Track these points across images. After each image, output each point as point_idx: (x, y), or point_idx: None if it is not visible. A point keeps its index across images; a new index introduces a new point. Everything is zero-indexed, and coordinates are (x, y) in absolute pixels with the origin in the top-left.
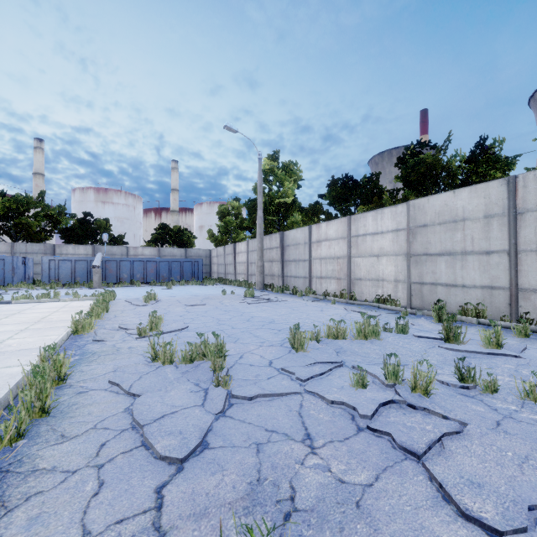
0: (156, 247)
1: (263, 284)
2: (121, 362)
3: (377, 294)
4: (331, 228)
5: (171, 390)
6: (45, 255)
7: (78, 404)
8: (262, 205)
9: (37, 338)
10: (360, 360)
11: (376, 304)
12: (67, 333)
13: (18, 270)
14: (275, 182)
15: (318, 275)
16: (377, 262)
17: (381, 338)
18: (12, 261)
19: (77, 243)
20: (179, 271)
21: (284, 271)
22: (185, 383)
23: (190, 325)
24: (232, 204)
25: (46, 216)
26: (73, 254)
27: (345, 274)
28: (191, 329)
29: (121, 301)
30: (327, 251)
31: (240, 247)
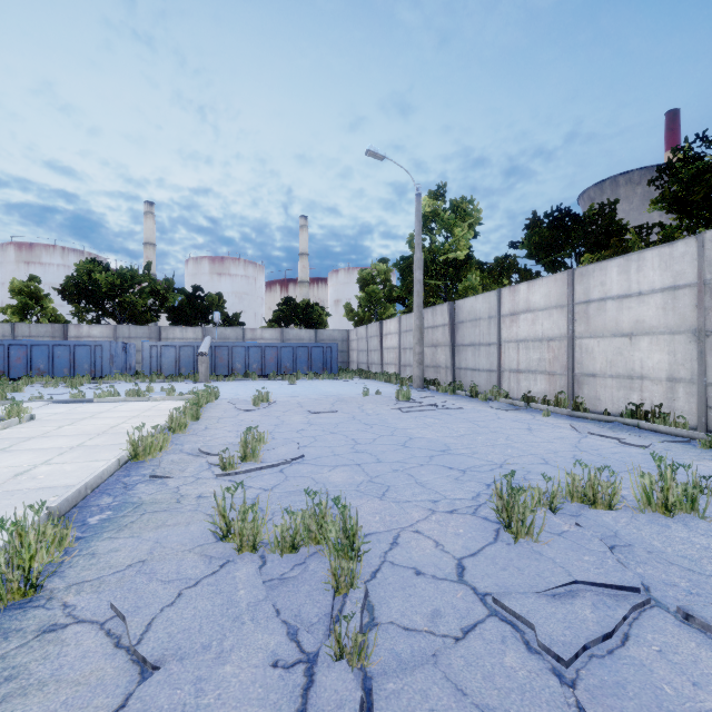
0: (278, 329)
1: (422, 380)
2: (168, 536)
3: (631, 403)
4: (536, 292)
5: (231, 651)
6: (150, 340)
7: (19, 676)
8: (421, 264)
9: (79, 465)
10: (686, 583)
11: (631, 420)
12: (118, 460)
13: (118, 359)
14: (440, 230)
15: (513, 367)
16: (628, 345)
17: (709, 516)
18: (110, 347)
19: (186, 325)
20: (307, 360)
21: (454, 360)
22: (266, 626)
23: (307, 452)
24: (377, 267)
25: (152, 292)
26: (180, 339)
27: (563, 367)
28: (309, 459)
29: (224, 402)
30: (529, 328)
31: (388, 327)
